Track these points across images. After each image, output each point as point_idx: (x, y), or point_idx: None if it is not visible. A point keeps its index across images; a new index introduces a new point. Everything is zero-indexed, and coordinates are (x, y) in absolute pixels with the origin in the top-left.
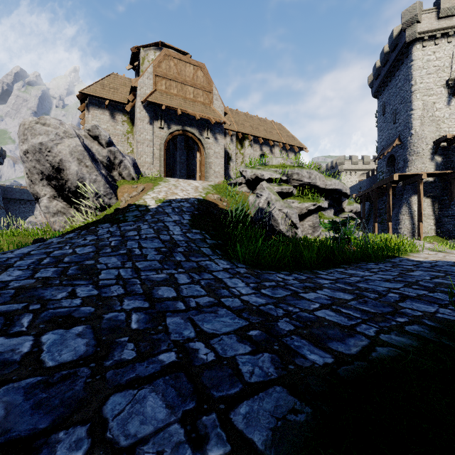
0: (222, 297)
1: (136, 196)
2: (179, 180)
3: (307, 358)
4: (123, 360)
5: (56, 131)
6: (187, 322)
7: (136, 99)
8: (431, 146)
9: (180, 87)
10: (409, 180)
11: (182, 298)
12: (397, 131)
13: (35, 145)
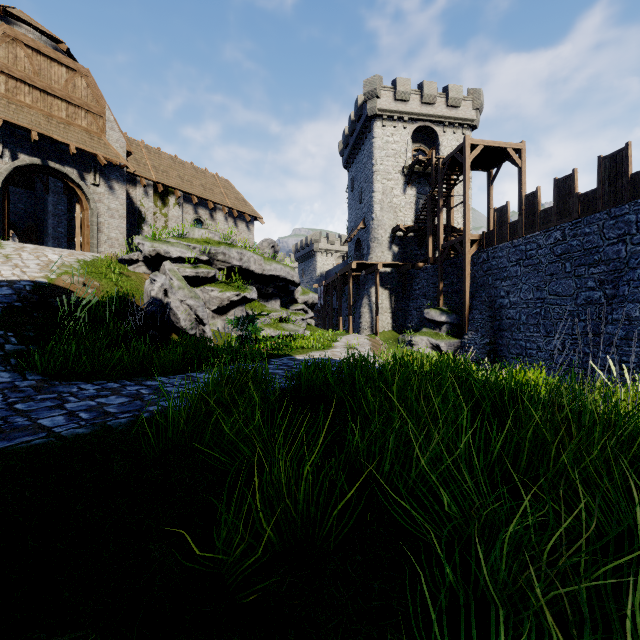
0: None
1: None
2: (24, 248)
3: None
4: None
5: None
6: None
7: None
8: (389, 234)
9: (40, 96)
10: (370, 269)
11: None
12: (363, 213)
13: None
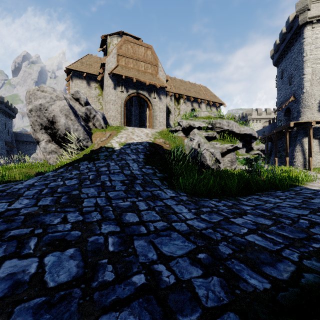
0: (173, 222)
1: (105, 140)
2: (135, 129)
3: (248, 283)
4: (105, 281)
5: (51, 95)
6: (149, 245)
7: (105, 72)
8: (318, 101)
9: (135, 63)
10: (302, 126)
11: (143, 223)
12: (292, 90)
13: (36, 105)
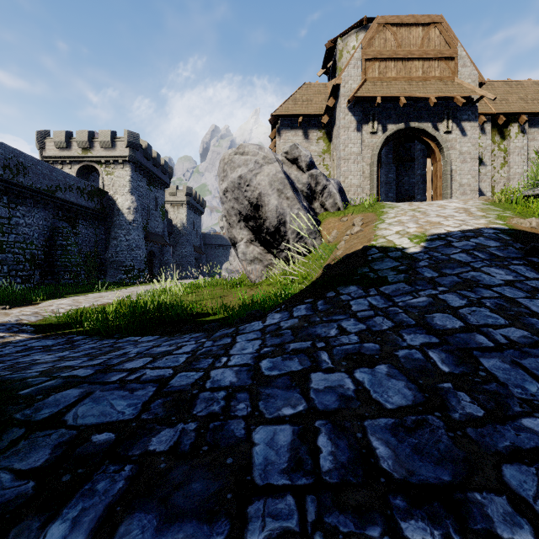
0: None
1: (359, 233)
2: (414, 203)
3: None
4: None
5: (255, 158)
6: None
7: (338, 102)
8: None
9: (402, 65)
10: None
11: None
12: None
13: (234, 180)
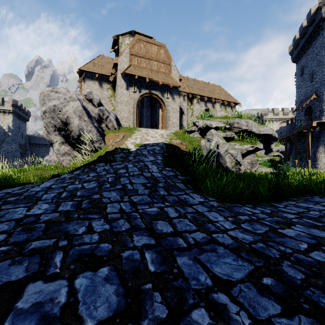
0: (212, 232)
1: (119, 142)
2: (148, 130)
3: None
4: (157, 319)
5: (64, 96)
6: (196, 263)
7: (117, 72)
8: None
9: (148, 62)
10: None
11: (179, 234)
12: (314, 88)
13: (50, 107)
